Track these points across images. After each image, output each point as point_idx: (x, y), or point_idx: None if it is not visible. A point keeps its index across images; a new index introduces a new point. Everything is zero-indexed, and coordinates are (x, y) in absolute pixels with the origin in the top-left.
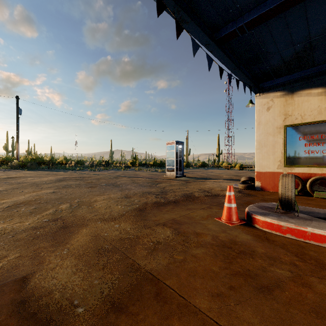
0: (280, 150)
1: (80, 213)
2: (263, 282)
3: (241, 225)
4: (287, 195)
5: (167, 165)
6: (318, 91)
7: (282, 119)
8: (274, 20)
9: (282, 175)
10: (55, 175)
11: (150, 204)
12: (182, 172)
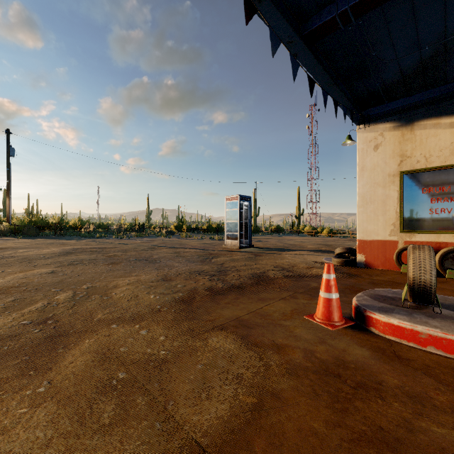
0: (394, 207)
1: (87, 309)
2: None
3: (348, 328)
4: (423, 279)
5: (227, 230)
6: (450, 121)
7: (397, 162)
8: (395, 4)
9: (413, 247)
10: (62, 246)
11: (200, 291)
12: (248, 240)
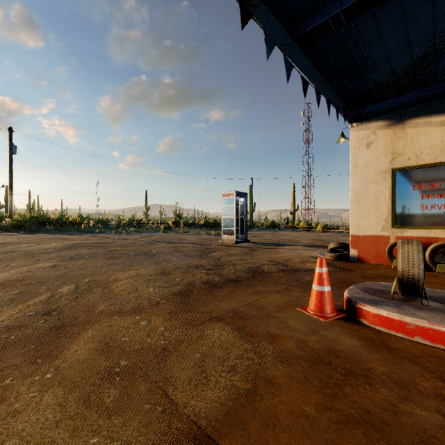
0: (386, 203)
1: (89, 301)
2: (396, 437)
3: (339, 320)
4: (412, 273)
5: (223, 225)
6: (441, 119)
7: (389, 160)
8: (386, 7)
9: (402, 242)
10: (63, 241)
11: (197, 285)
12: (244, 235)
